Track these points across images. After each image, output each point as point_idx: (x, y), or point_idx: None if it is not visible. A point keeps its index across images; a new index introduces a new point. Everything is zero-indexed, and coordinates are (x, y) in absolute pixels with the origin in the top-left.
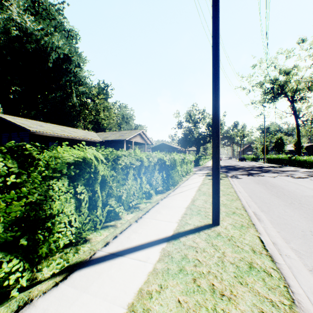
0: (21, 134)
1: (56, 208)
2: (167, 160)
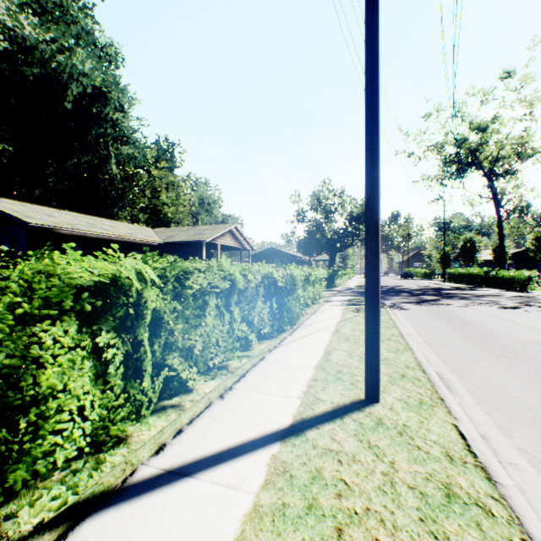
0: (12, 230)
1: (49, 383)
2: (279, 278)
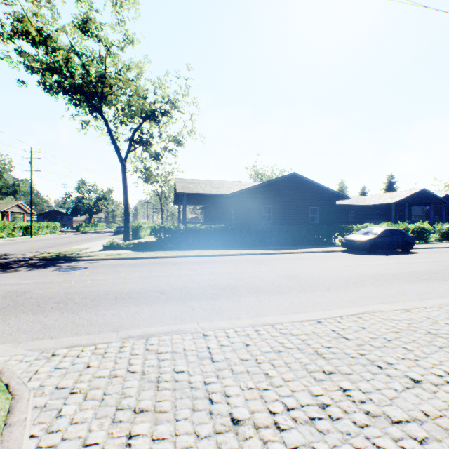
0: None
1: None
2: (26, 225)
